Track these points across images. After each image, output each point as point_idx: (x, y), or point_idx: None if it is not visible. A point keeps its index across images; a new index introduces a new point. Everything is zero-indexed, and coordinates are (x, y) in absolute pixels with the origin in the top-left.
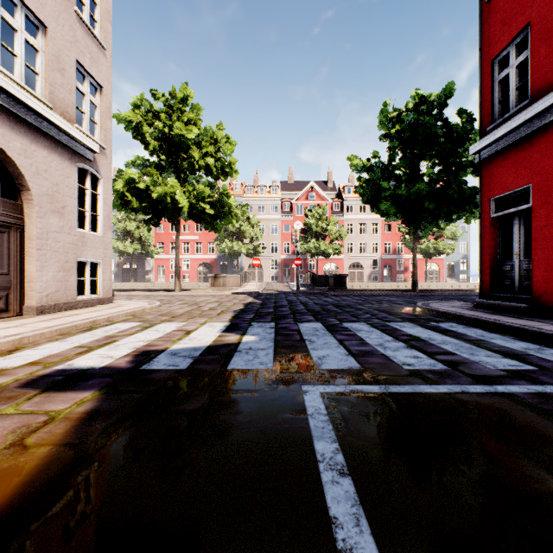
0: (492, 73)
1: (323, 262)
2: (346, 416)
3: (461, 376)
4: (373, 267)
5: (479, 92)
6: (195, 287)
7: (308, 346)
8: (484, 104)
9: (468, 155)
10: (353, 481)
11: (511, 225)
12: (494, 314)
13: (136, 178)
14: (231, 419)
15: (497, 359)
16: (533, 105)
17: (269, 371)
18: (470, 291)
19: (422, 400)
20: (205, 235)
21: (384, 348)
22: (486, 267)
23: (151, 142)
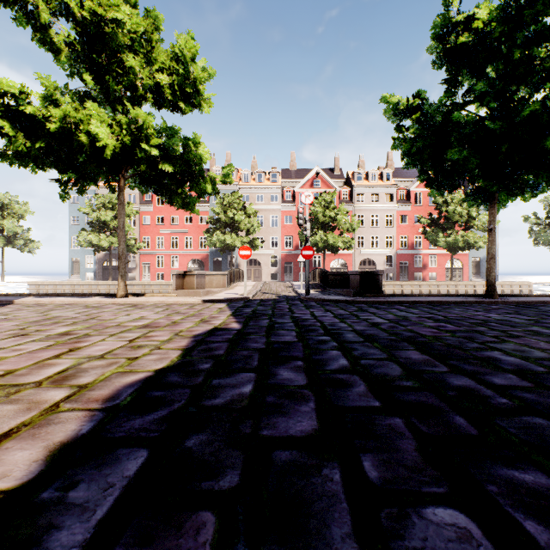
0: None
1: (330, 258)
2: None
3: None
4: (386, 264)
5: None
6: None
7: None
8: None
9: None
10: None
11: None
12: None
13: (18, 94)
14: None
15: None
16: None
17: None
18: None
19: None
20: (195, 228)
21: None
22: None
23: (65, 49)
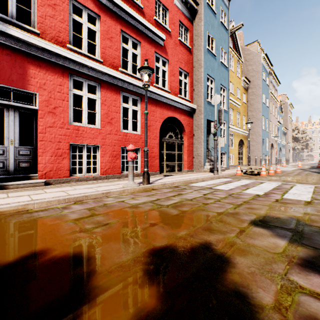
0: None
1: None
2: None
3: None
4: None
5: None
6: None
7: None
8: None
9: None
10: None
11: None
12: None
13: None
14: None
15: None
16: None
17: None
18: None
19: None
20: None
21: None
22: None
23: None
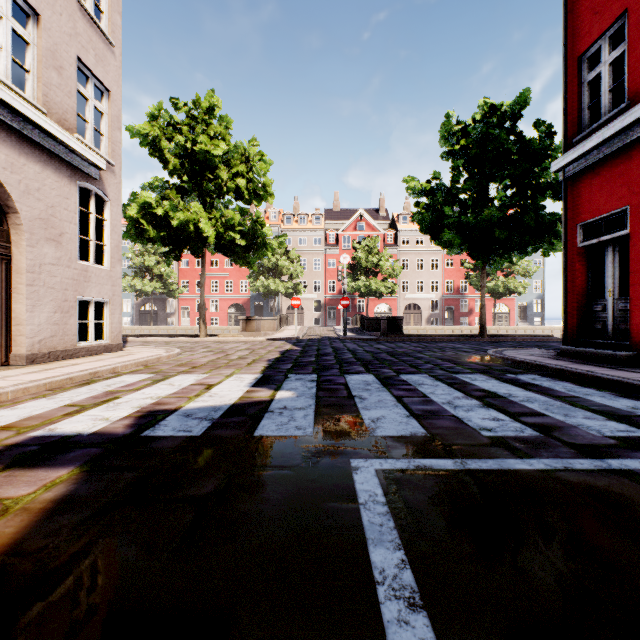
0: (579, 73)
1: (374, 303)
2: (413, 507)
3: (559, 445)
4: (433, 309)
5: (563, 97)
6: (225, 332)
7: (357, 405)
8: (569, 110)
9: (546, 176)
10: (431, 620)
11: (601, 257)
12: (584, 363)
13: (153, 202)
14: (253, 511)
15: (600, 423)
16: (632, 109)
17: (307, 438)
18: (548, 337)
19: (513, 481)
20: (236, 271)
21: (454, 407)
22: (572, 307)
23: (171, 160)
